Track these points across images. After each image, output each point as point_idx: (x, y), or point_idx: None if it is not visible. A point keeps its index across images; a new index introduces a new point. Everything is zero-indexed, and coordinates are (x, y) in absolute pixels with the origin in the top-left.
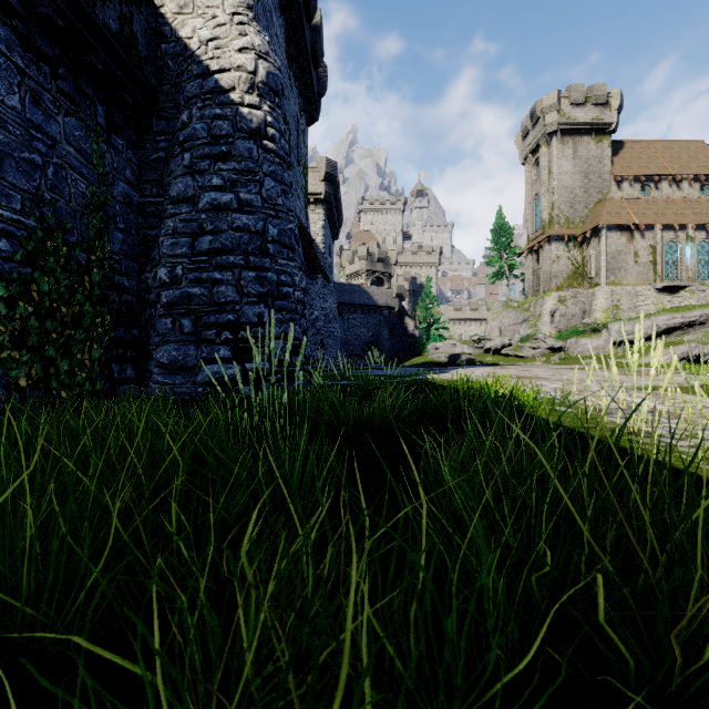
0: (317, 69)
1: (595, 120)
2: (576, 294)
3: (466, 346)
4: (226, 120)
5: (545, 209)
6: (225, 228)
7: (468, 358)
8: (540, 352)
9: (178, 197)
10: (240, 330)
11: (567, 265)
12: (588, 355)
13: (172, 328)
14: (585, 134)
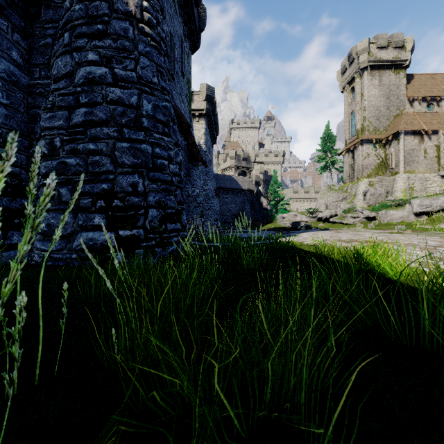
0: (197, 6)
1: (394, 58)
2: (381, 179)
3: (304, 216)
4: (103, 1)
5: (359, 122)
6: (99, 101)
7: (305, 224)
8: (358, 220)
9: (58, 74)
10: (115, 199)
11: (375, 160)
12: (395, 222)
13: (51, 197)
14: (387, 69)
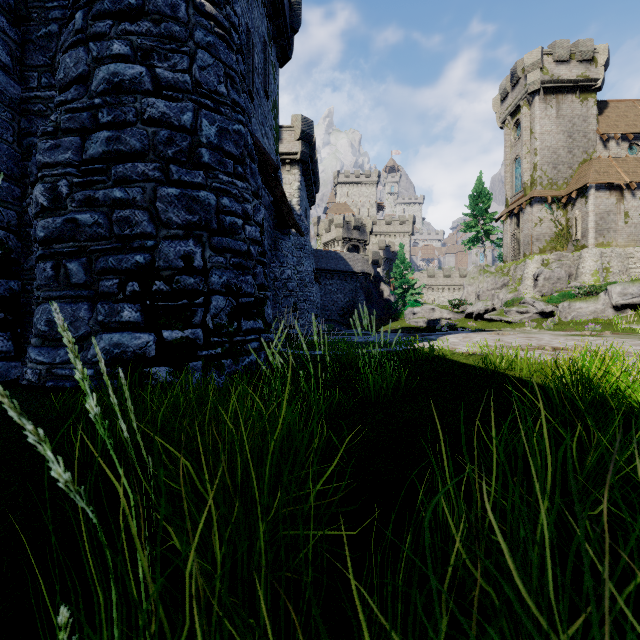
0: None
1: (580, 77)
2: (560, 257)
3: (446, 310)
4: None
5: (526, 171)
6: (130, 119)
7: (448, 323)
8: (528, 317)
9: (66, 79)
10: (156, 279)
11: (550, 227)
12: (584, 319)
13: (53, 277)
14: (569, 92)
